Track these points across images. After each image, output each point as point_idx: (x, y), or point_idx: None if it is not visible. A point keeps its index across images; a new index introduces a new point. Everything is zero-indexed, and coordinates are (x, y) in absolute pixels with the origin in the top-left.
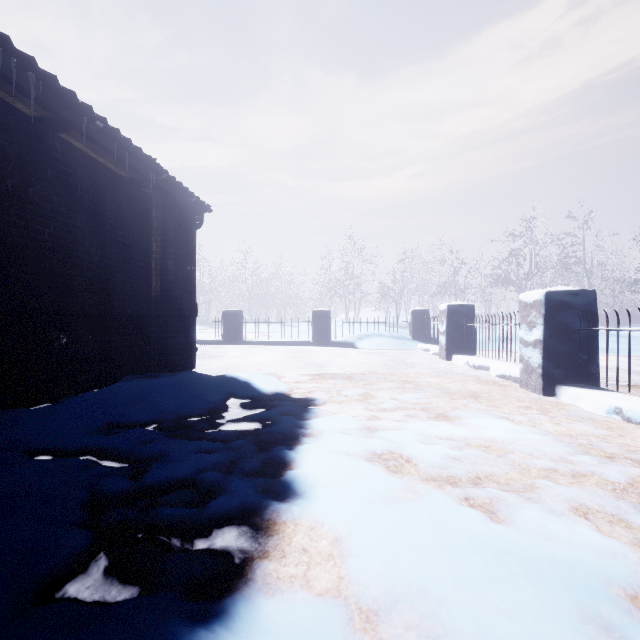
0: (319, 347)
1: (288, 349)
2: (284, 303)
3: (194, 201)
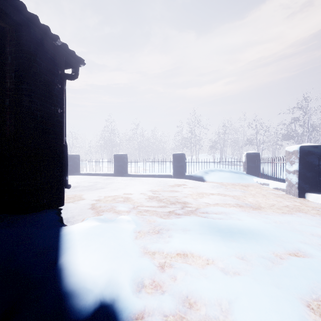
0: (177, 179)
1: (156, 180)
2: (157, 151)
3: (60, 46)
